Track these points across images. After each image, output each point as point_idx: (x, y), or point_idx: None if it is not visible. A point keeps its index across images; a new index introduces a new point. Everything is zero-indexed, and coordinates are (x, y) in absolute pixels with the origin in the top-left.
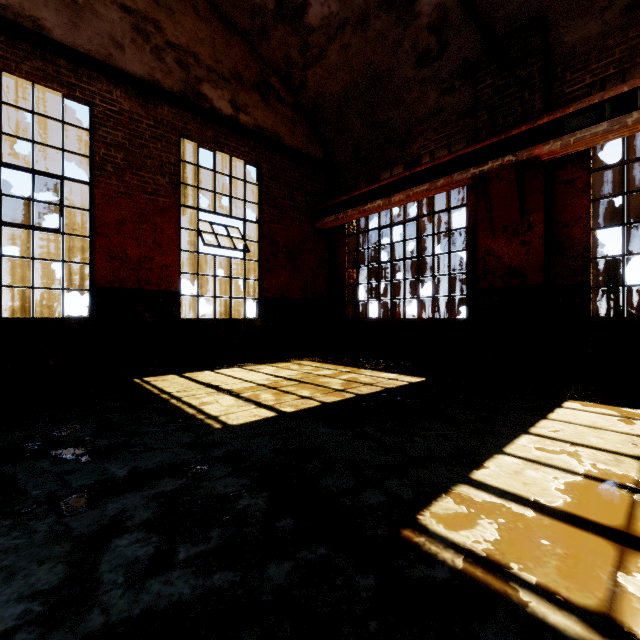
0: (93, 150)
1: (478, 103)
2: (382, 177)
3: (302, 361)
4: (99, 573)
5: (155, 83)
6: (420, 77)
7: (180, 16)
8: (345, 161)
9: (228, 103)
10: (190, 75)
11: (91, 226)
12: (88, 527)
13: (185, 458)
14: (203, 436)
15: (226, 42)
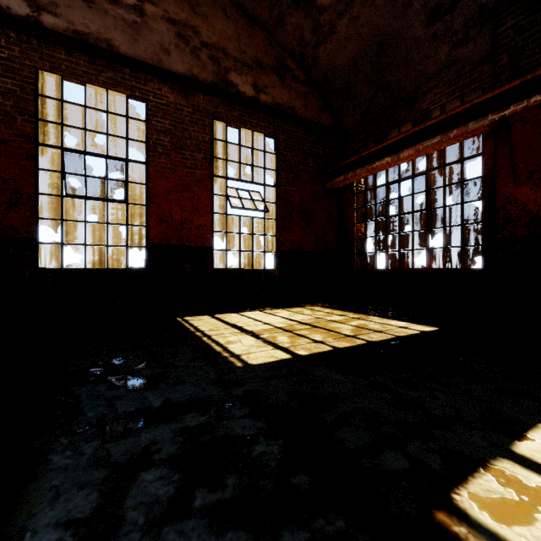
0: (148, 136)
1: (497, 48)
2: (390, 136)
3: (314, 307)
4: (124, 509)
5: (193, 77)
6: (430, 33)
7: (212, 19)
8: (353, 125)
9: (250, 86)
10: (220, 67)
11: (146, 196)
12: (123, 455)
13: (209, 394)
14: (226, 373)
15: (249, 35)
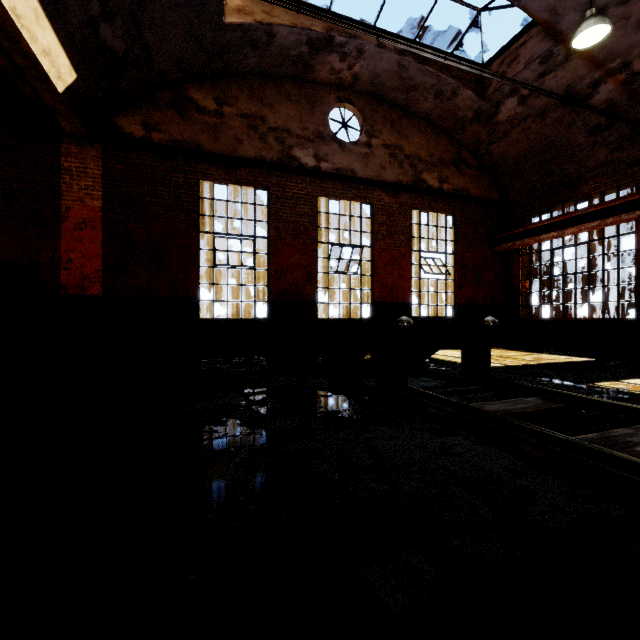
0: (373, 229)
1: None
2: (553, 209)
3: None
4: None
5: (399, 182)
6: (591, 141)
7: (411, 137)
8: (519, 199)
9: (436, 180)
10: (416, 170)
11: (371, 269)
12: None
13: None
14: None
15: (435, 141)
